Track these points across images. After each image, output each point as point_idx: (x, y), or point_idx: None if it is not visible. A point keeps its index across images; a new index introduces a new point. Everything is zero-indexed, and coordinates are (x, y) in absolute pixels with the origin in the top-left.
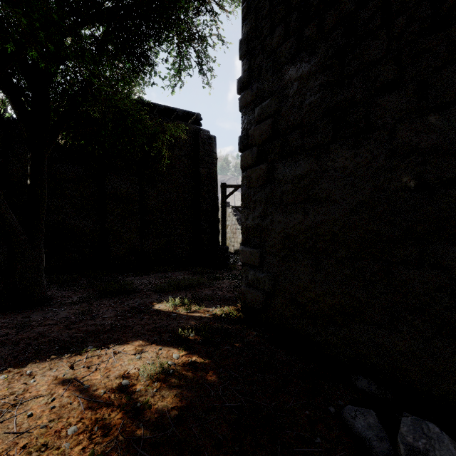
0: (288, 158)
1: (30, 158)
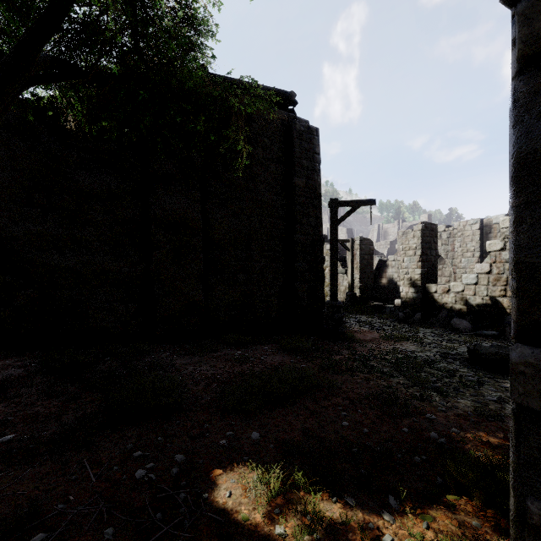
0: None
1: None
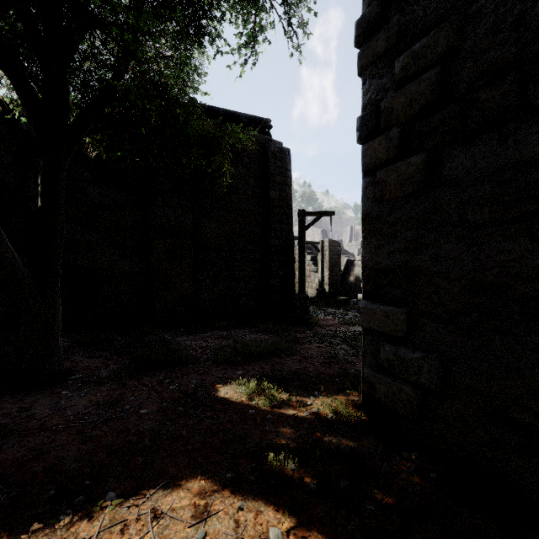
0: (482, 134)
1: (41, 168)
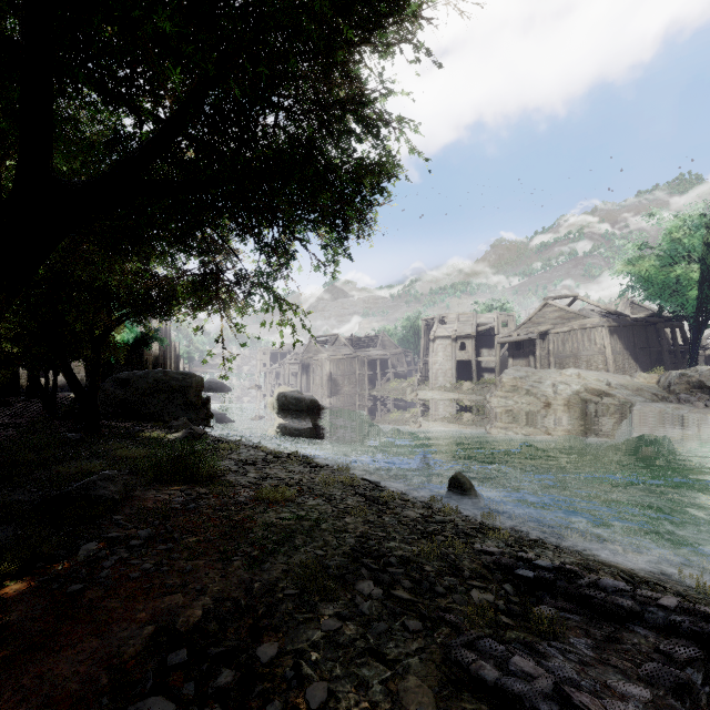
0: None
1: None
